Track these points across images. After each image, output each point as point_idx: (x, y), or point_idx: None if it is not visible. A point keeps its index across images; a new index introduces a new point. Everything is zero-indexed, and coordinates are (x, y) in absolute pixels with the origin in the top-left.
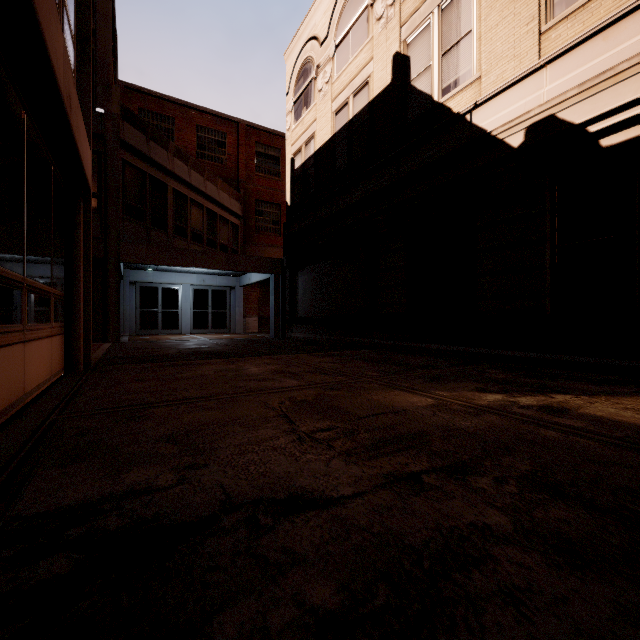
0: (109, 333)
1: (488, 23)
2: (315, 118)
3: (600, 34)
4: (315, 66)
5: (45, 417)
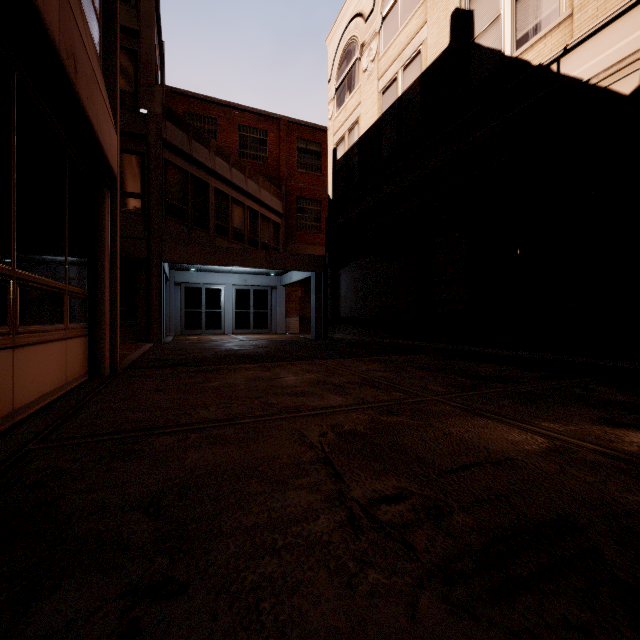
0: (152, 333)
1: None
2: (359, 101)
3: None
4: (359, 45)
5: (20, 446)
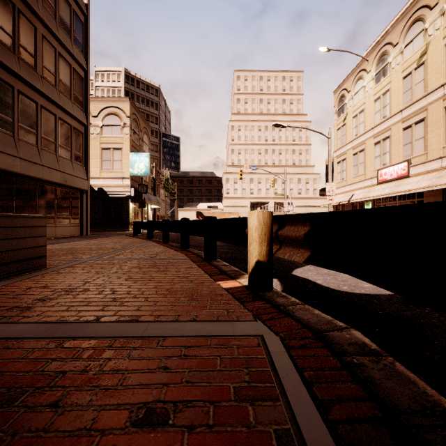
0: None
1: (90, 162)
2: None
3: (109, 179)
4: None
5: None
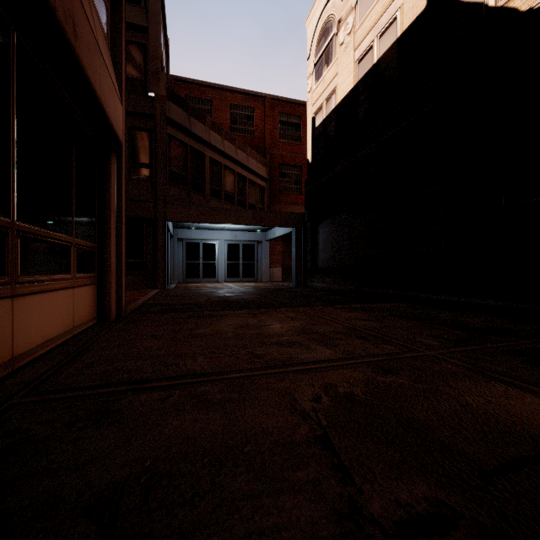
0: (158, 281)
1: None
2: (336, 73)
3: None
4: (336, 22)
5: (5, 399)
